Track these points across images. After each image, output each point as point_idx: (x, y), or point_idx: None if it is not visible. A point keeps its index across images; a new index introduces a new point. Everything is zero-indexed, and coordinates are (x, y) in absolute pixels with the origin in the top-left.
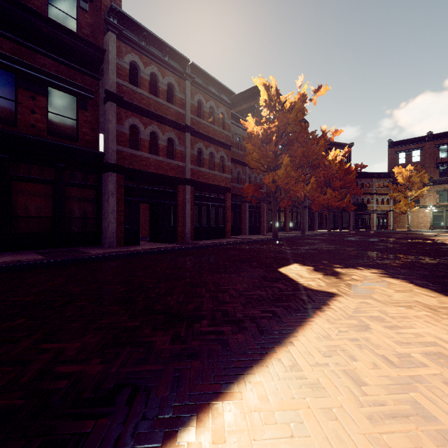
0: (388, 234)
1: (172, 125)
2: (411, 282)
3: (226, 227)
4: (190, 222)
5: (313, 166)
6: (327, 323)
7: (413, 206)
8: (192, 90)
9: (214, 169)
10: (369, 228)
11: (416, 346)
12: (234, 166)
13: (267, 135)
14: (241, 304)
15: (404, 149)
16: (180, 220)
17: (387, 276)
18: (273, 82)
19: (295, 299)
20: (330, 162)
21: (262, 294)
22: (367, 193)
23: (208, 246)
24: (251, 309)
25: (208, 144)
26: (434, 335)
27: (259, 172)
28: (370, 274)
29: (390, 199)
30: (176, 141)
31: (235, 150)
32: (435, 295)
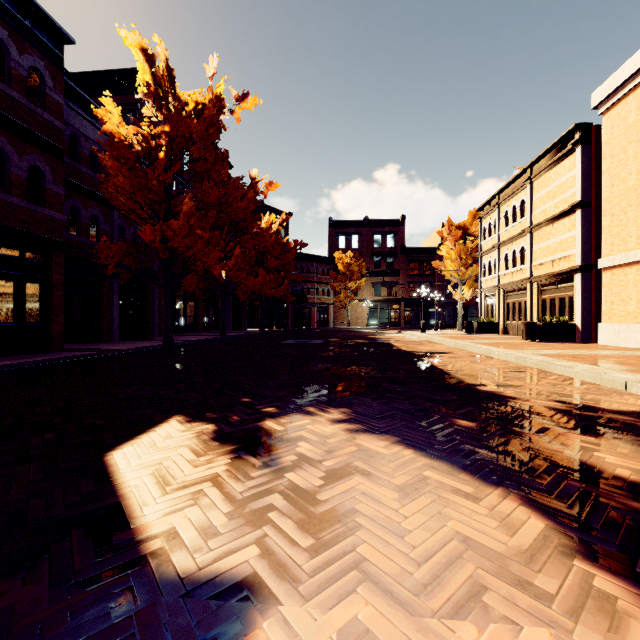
0: (330, 332)
1: None
2: (404, 441)
3: (50, 328)
4: None
5: (238, 230)
6: None
7: (352, 299)
8: None
9: (9, 191)
10: (310, 325)
11: None
12: (83, 203)
13: (148, 148)
14: None
15: (344, 232)
16: None
17: (360, 427)
18: (161, 49)
19: None
20: (264, 231)
21: None
22: (307, 281)
23: None
24: None
25: None
26: None
27: (136, 220)
28: (331, 426)
29: (331, 290)
30: None
31: (85, 171)
32: (471, 487)
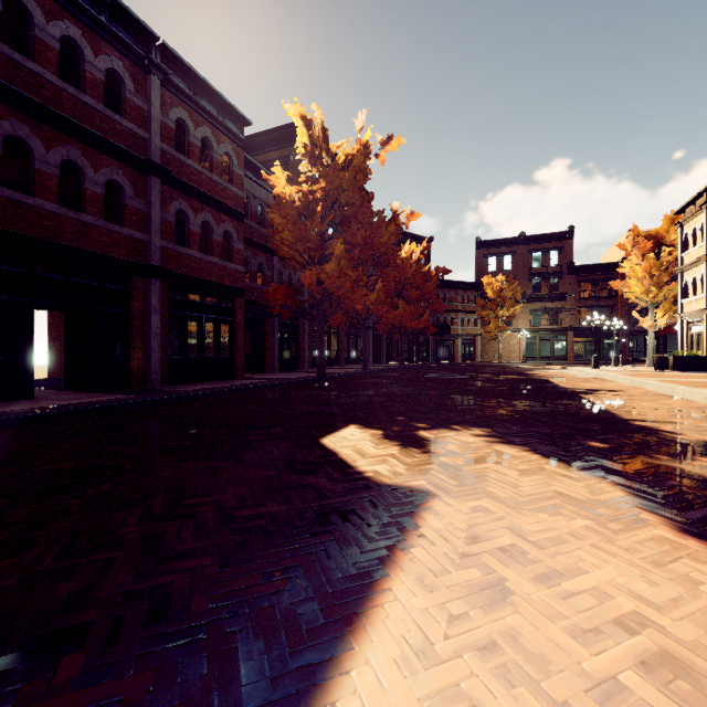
0: (477, 367)
1: (118, 156)
2: (534, 450)
3: (235, 360)
4: (161, 351)
5: (380, 264)
6: (419, 592)
7: (504, 329)
8: (164, 97)
9: (212, 254)
10: (454, 359)
11: (612, 636)
12: (253, 254)
13: (307, 203)
14: (217, 557)
15: (494, 252)
16: (138, 347)
17: (498, 440)
18: (318, 114)
19: (350, 517)
20: (404, 261)
21: (279, 512)
22: (450, 310)
23: (194, 395)
24: (241, 570)
25: (199, 205)
26: (626, 588)
27: (295, 266)
28: (473, 438)
29: (479, 320)
30: (128, 190)
31: (254, 226)
32: (578, 475)
